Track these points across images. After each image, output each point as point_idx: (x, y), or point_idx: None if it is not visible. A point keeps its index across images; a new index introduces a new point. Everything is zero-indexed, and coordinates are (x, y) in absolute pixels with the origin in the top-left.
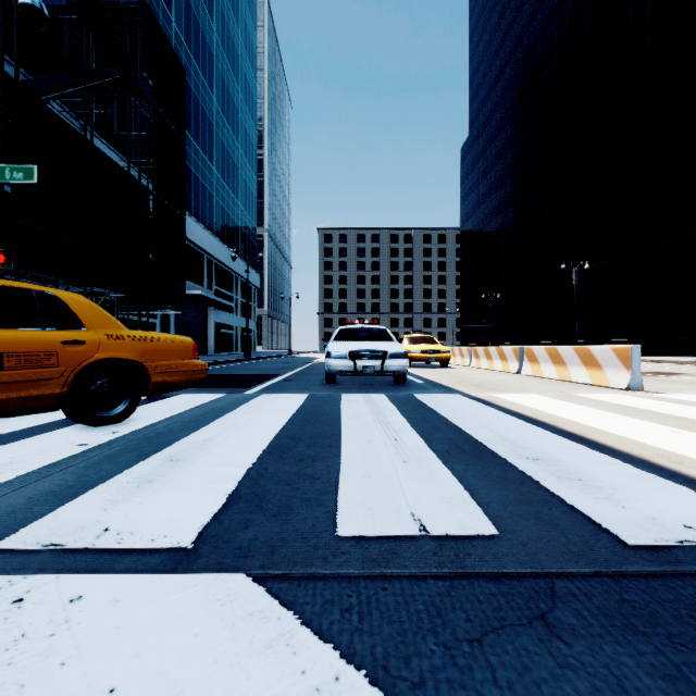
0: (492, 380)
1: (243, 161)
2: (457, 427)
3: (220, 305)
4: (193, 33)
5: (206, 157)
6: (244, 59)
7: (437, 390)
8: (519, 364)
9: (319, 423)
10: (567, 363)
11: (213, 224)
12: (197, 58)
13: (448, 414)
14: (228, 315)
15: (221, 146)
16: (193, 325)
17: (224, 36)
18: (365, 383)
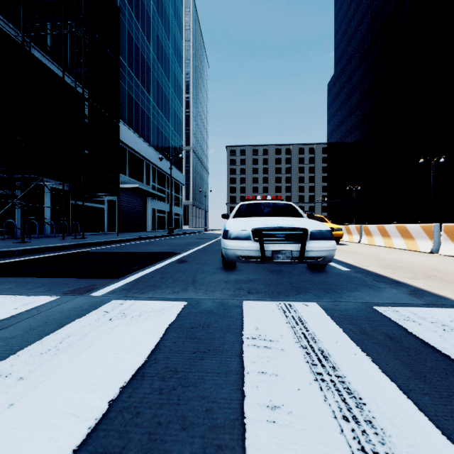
0: (425, 263)
1: (173, 96)
2: None
3: (154, 195)
4: None
5: (144, 89)
6: (173, 25)
7: (397, 292)
8: (433, 243)
9: None
10: None
11: (150, 138)
12: (137, 17)
13: None
14: (162, 204)
15: (156, 83)
16: (134, 210)
17: (159, 6)
18: (272, 268)
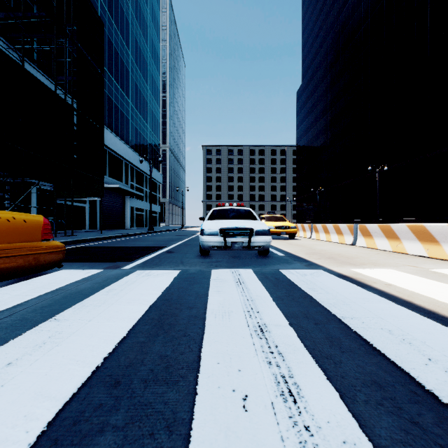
0: (337, 251)
1: (150, 98)
2: (364, 341)
3: (133, 194)
4: (114, 6)
5: (123, 92)
6: (151, 29)
7: (299, 264)
8: (353, 238)
9: (174, 329)
10: (400, 238)
11: (129, 139)
12: (117, 23)
13: (334, 307)
14: (140, 202)
15: (135, 86)
16: (114, 208)
17: (137, 11)
18: (234, 255)
